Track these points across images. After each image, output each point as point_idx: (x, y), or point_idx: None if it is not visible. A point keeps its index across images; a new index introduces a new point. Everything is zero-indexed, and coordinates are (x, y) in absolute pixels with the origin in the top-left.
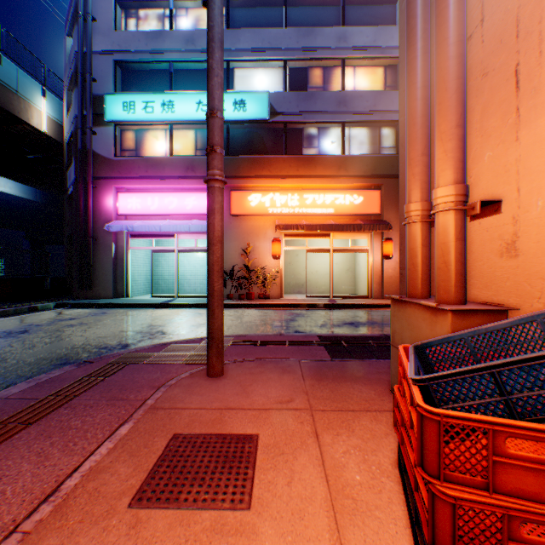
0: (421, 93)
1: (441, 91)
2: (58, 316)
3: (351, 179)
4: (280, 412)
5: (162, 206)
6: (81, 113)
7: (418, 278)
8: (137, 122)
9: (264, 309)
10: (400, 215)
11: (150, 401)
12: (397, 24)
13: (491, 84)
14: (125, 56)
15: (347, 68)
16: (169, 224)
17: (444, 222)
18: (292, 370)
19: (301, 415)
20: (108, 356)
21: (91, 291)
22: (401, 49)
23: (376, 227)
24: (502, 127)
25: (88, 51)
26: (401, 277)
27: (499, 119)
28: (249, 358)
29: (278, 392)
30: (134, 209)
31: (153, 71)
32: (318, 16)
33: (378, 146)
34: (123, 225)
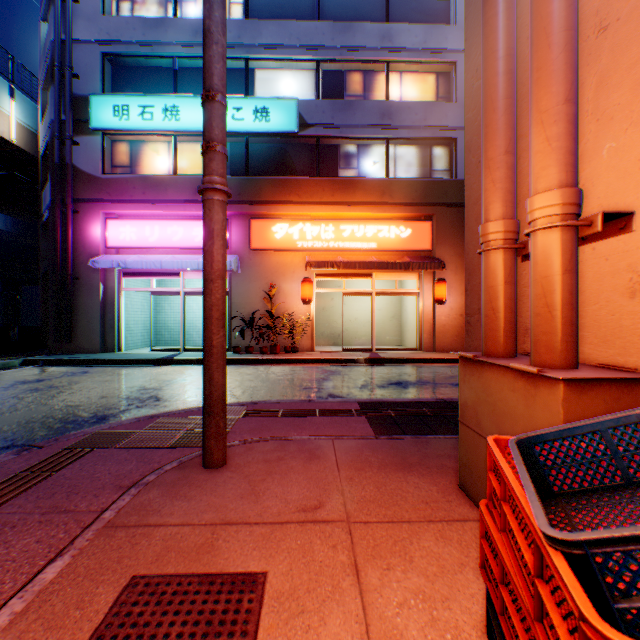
0: (505, 65)
1: (542, 50)
2: (22, 377)
3: (397, 207)
4: (303, 528)
5: (164, 237)
6: (58, 118)
7: (500, 328)
8: (132, 131)
9: (291, 365)
10: (467, 244)
11: (108, 513)
12: (451, 23)
13: (615, 41)
14: (116, 48)
15: (392, 74)
16: (172, 259)
17: (546, 246)
18: (323, 455)
19: (333, 532)
20: (68, 437)
21: (72, 344)
22: (468, 22)
23: (427, 266)
24: (635, 101)
25: (68, 39)
26: (468, 326)
27: (629, 91)
28: (265, 437)
29: (301, 491)
30: (129, 240)
31: (153, 69)
32: (357, 9)
33: (429, 168)
34: (113, 260)
